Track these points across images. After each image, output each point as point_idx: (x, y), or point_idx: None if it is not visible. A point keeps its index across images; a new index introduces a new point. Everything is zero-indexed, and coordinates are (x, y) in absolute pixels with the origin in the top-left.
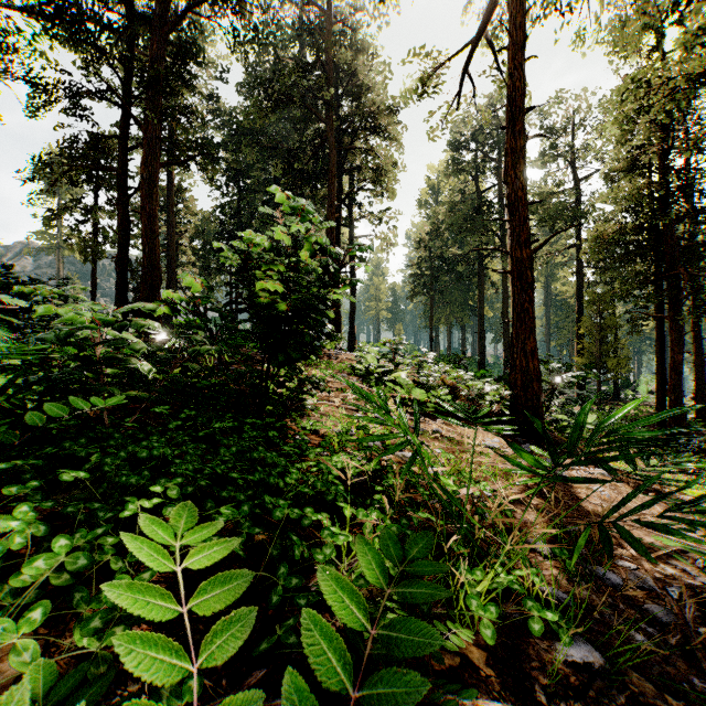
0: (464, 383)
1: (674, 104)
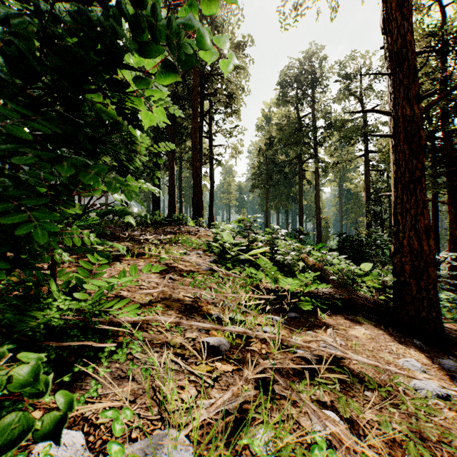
0: (330, 264)
1: (454, 41)
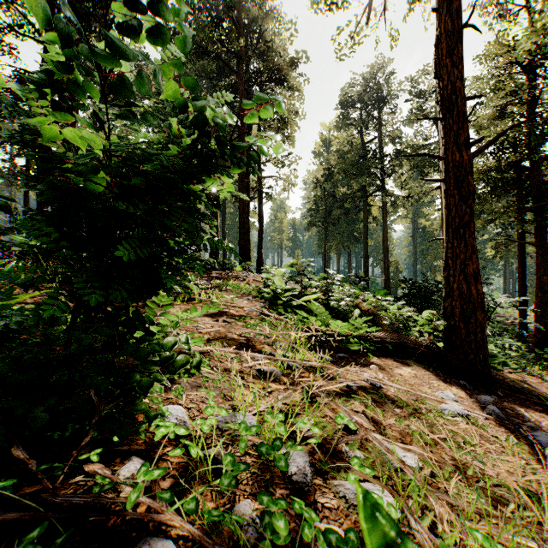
0: (384, 309)
1: (541, 56)
